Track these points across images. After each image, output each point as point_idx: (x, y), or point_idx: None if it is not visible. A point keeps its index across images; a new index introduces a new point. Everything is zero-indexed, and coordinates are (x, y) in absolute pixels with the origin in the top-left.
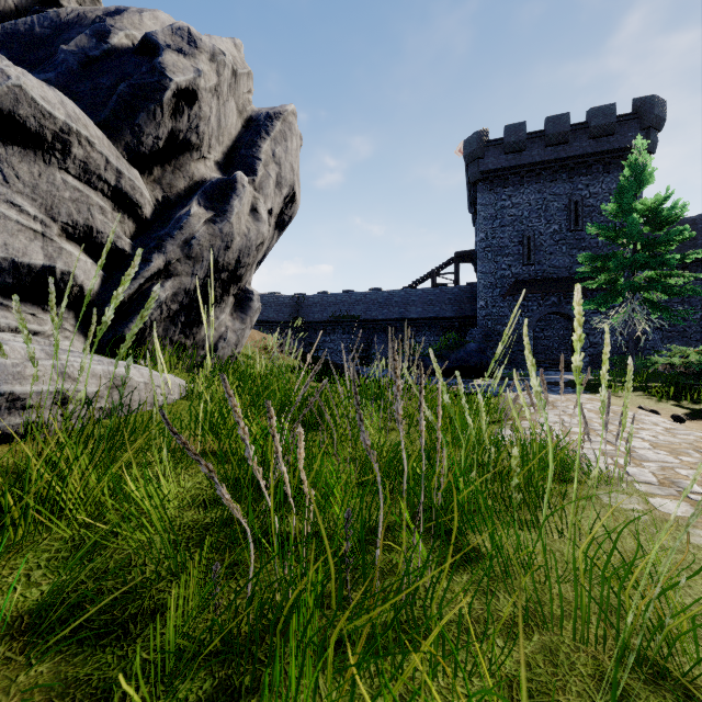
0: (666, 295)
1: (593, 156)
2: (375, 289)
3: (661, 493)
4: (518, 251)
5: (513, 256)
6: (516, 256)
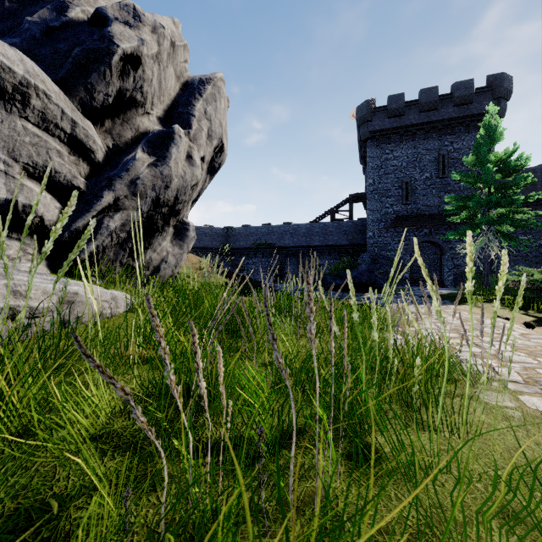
0: (514, 227)
1: (457, 119)
2: (287, 222)
3: (528, 391)
4: (398, 193)
5: (395, 197)
6: (396, 197)
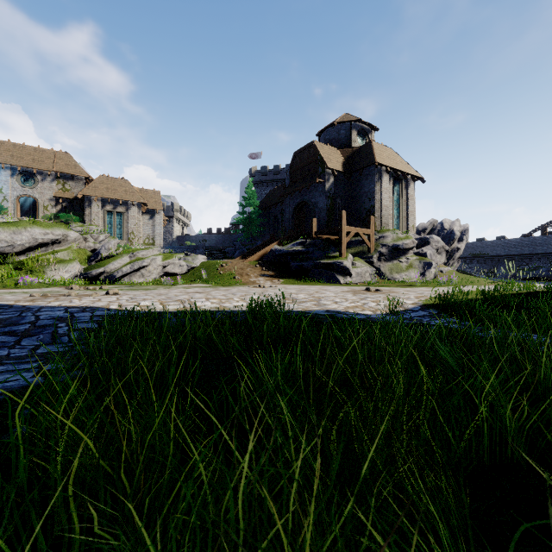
0: None
1: None
2: (500, 236)
3: None
4: None
5: None
6: None
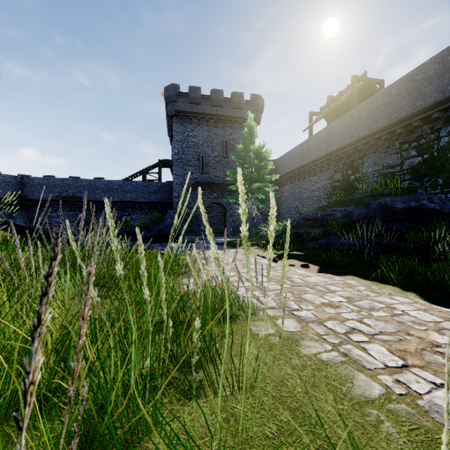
0: (265, 196)
1: (234, 118)
2: (99, 178)
3: (281, 314)
4: (197, 164)
5: (194, 167)
6: (195, 167)
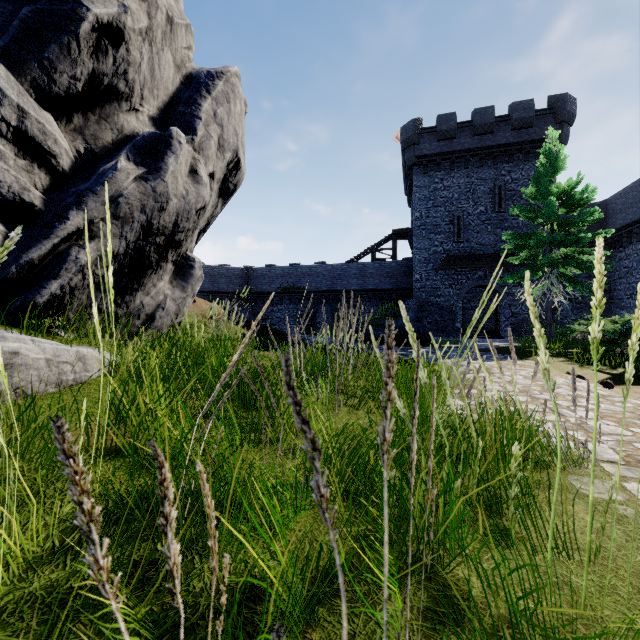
0: (579, 270)
1: (515, 145)
2: (320, 262)
3: (633, 475)
4: (449, 230)
5: (445, 234)
6: (447, 234)
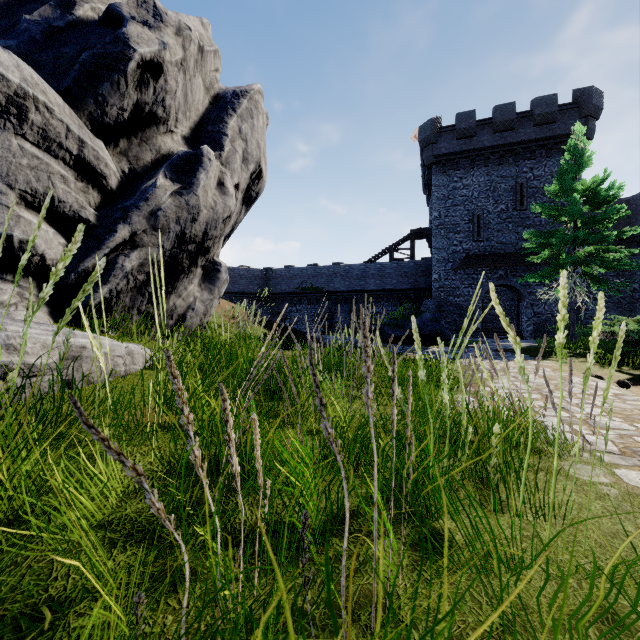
0: (604, 269)
1: (537, 142)
2: (338, 263)
3: (625, 463)
4: (468, 229)
5: (464, 233)
6: (466, 233)
